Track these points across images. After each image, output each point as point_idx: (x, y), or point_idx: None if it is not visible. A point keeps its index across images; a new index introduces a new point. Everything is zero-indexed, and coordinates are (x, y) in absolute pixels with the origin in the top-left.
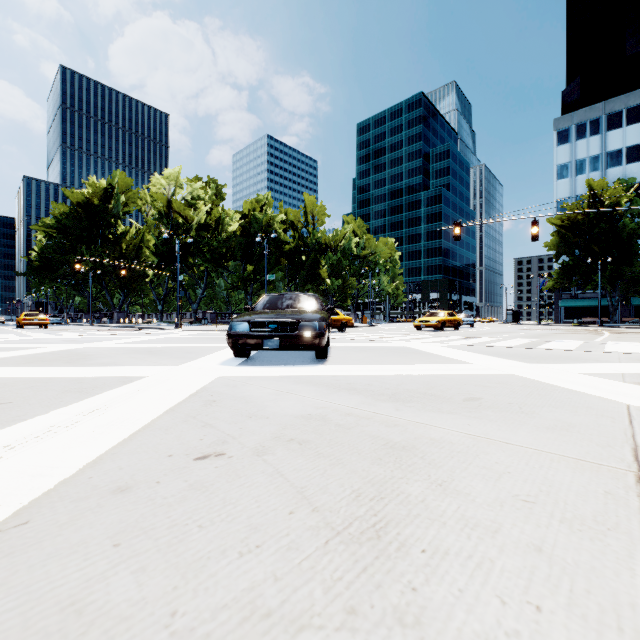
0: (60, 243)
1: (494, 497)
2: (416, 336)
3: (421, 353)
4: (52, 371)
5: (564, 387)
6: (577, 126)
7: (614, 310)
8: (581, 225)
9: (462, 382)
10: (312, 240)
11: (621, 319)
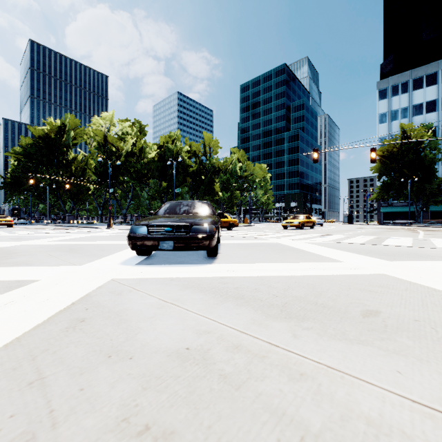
0: (26, 165)
1: None
2: (285, 234)
3: (294, 250)
4: None
5: None
6: (392, 87)
7: (418, 214)
8: (396, 155)
9: (345, 285)
10: (209, 165)
11: (422, 220)
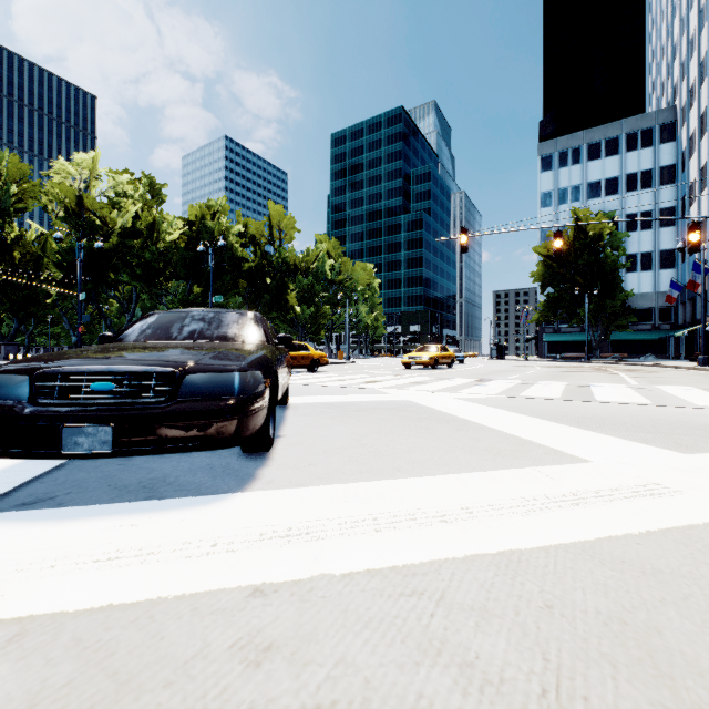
0: None
1: None
2: (412, 379)
3: (448, 420)
4: None
5: None
6: (560, 153)
7: (597, 345)
8: (567, 255)
9: None
10: (278, 259)
11: (600, 354)
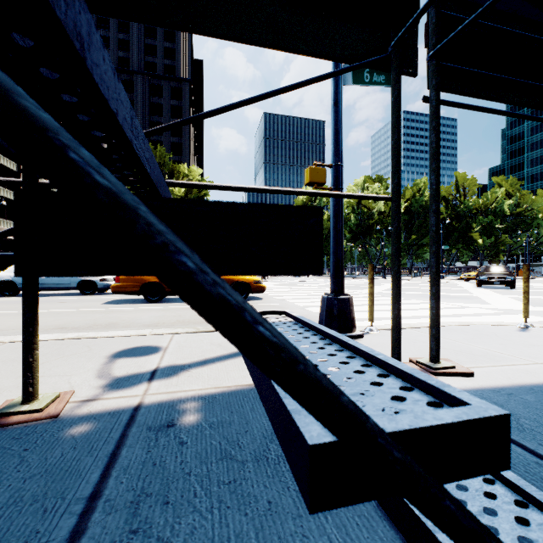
0: None
1: None
2: None
3: None
4: None
5: None
6: None
7: None
8: None
9: None
10: (463, 208)
11: None
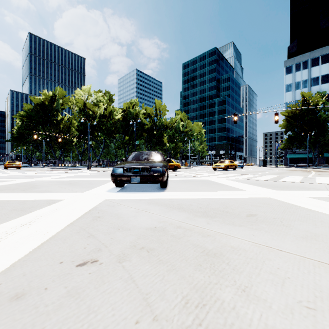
0: (28, 124)
1: (284, 303)
2: (214, 174)
3: (217, 184)
4: (11, 196)
5: (302, 206)
6: (296, 64)
7: (315, 159)
8: (298, 115)
9: (243, 203)
10: (159, 123)
11: (318, 164)
